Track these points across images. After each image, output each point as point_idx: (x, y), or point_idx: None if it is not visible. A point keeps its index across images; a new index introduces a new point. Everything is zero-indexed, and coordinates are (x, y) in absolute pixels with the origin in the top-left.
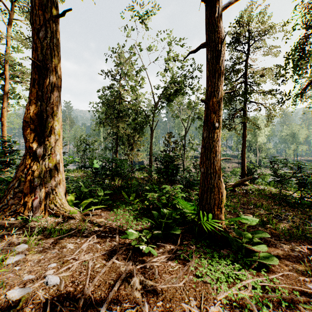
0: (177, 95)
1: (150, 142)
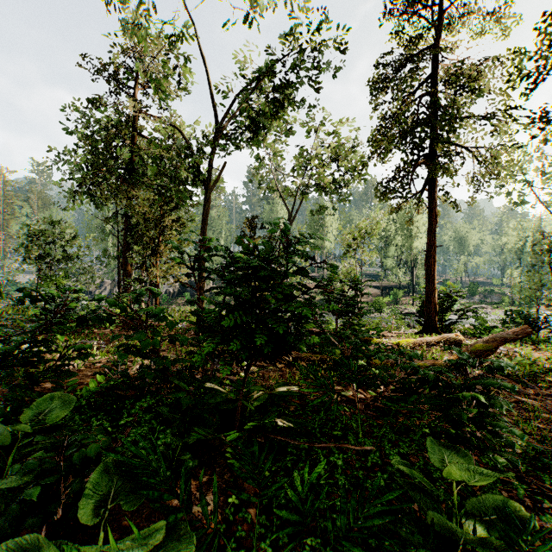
0: (274, 116)
1: (201, 228)
